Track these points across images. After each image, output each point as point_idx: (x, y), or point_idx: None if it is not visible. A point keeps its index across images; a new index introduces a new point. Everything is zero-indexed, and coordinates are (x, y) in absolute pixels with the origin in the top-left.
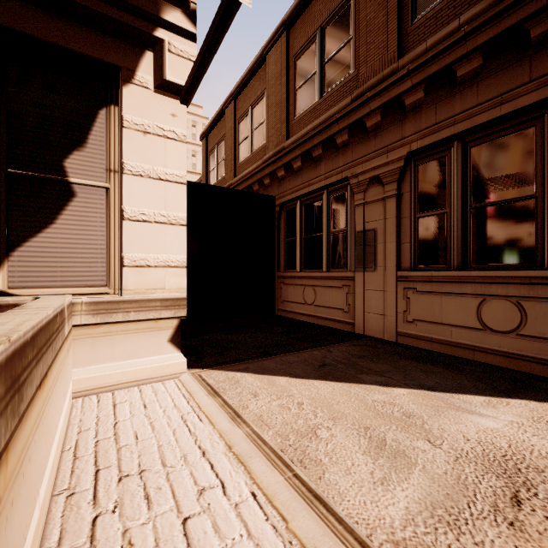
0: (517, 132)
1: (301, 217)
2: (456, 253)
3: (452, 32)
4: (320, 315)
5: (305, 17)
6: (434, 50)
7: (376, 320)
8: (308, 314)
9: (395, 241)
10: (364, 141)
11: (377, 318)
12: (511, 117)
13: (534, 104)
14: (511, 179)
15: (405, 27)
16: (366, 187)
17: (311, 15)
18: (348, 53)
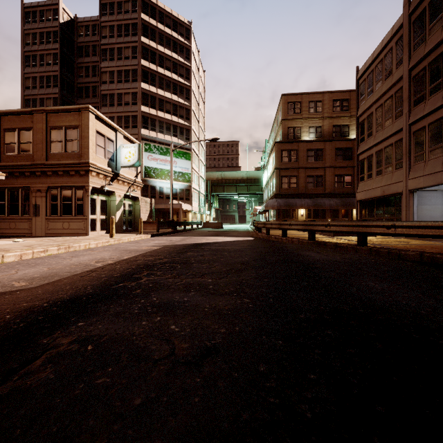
0: (70, 190)
1: (8, 195)
2: (60, 213)
3: (57, 163)
4: (18, 232)
5: (10, 118)
6: (53, 166)
7: (40, 231)
8: (12, 233)
9: (45, 208)
10: (36, 178)
11: (40, 230)
12: (69, 186)
13: (71, 186)
14: (69, 199)
15: (48, 152)
16: (36, 191)
17: (14, 120)
18: (30, 146)
